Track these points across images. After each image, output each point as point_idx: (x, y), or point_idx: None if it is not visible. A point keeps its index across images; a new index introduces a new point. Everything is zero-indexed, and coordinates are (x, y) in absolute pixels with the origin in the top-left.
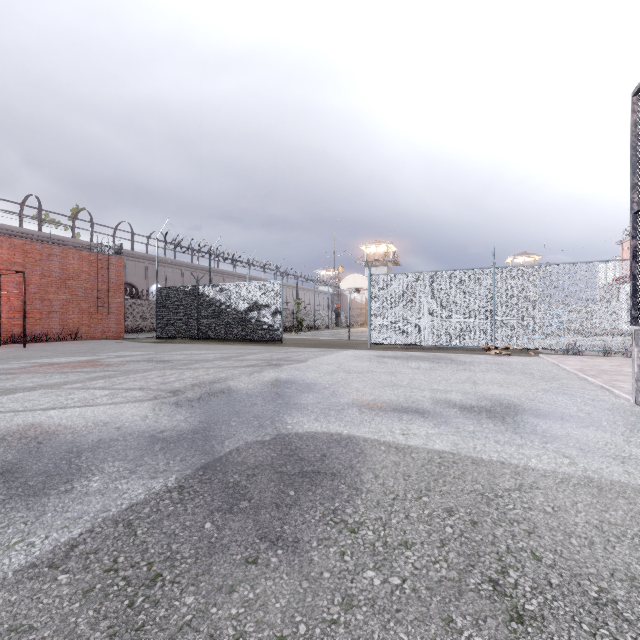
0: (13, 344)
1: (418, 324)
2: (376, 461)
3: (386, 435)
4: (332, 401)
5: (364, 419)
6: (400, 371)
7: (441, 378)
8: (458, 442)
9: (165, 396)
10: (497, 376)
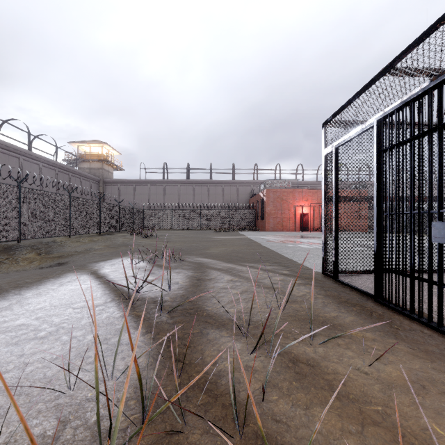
0: None
1: None
2: None
3: None
4: None
5: None
6: None
7: None
8: None
9: None
10: None
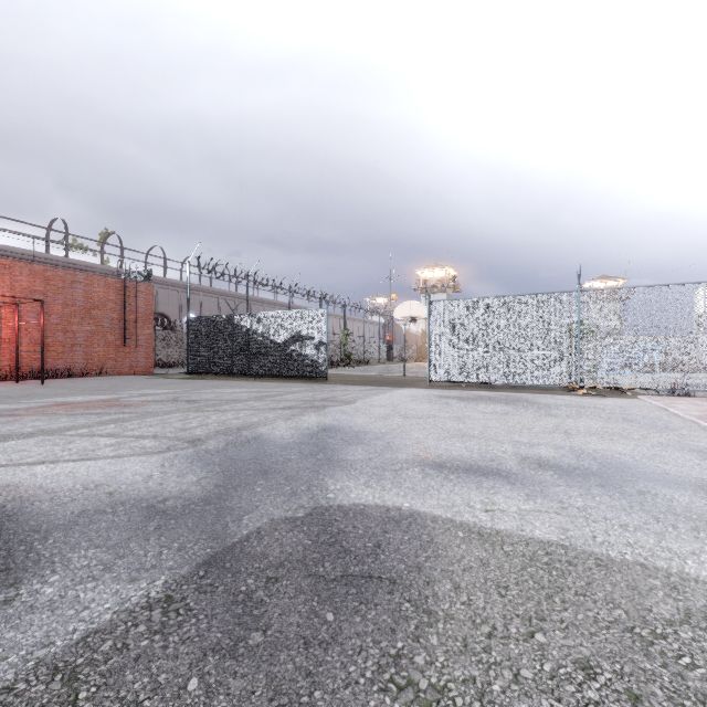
0: (33, 380)
1: (486, 358)
2: (453, 558)
3: (463, 512)
4: (387, 457)
5: (430, 485)
6: (469, 416)
7: (522, 426)
8: (567, 526)
9: (181, 447)
10: (593, 424)
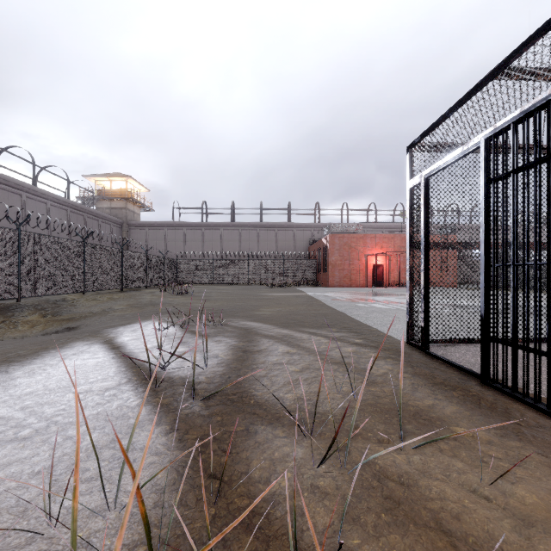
0: (402, 287)
1: None
2: None
3: None
4: None
5: None
6: None
7: None
8: None
9: None
10: None
